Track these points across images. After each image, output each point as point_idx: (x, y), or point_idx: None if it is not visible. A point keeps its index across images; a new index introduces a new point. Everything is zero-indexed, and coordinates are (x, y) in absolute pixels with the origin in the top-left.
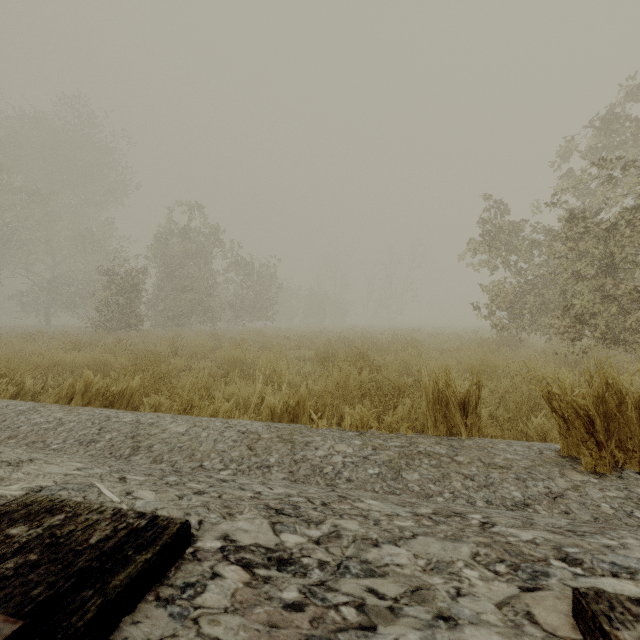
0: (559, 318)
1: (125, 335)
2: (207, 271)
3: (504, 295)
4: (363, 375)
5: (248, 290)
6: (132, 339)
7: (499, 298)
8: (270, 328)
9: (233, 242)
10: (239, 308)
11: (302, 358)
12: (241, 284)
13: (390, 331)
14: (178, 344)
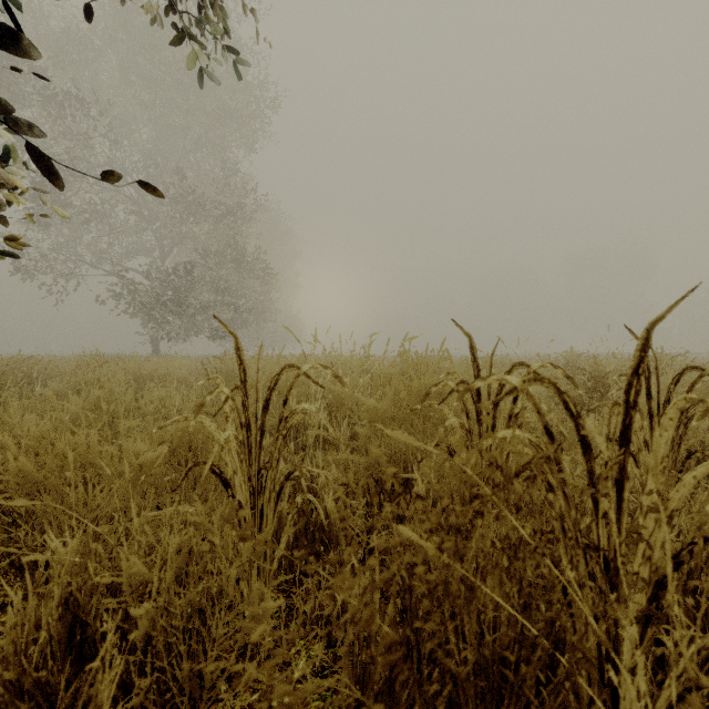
0: None
1: None
2: None
3: None
4: None
5: None
6: None
7: None
8: None
9: None
10: None
11: None
12: None
13: None
14: None
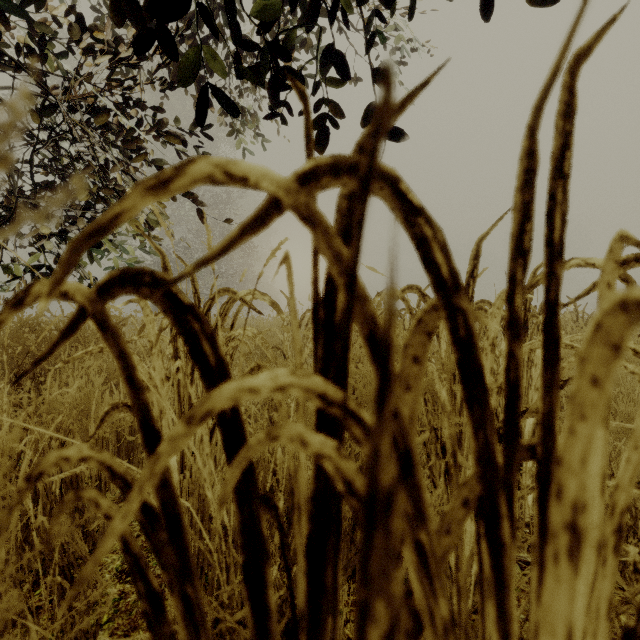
0: None
1: None
2: None
3: None
4: None
5: None
6: None
7: None
8: None
9: None
10: None
11: None
12: None
13: None
14: None
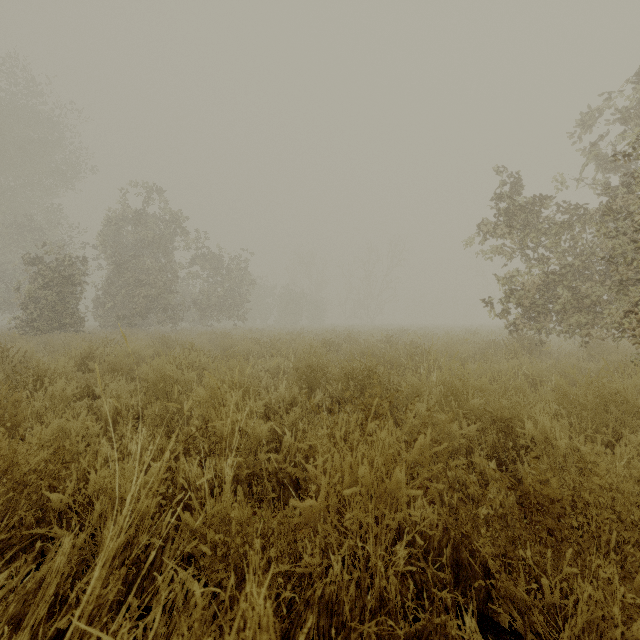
0: (637, 315)
1: (54, 338)
2: (166, 263)
3: (528, 288)
4: (417, 448)
5: (216, 286)
6: (52, 344)
7: (520, 292)
8: (240, 329)
9: (198, 232)
10: (205, 306)
11: (275, 370)
12: (207, 279)
13: (376, 332)
14: (100, 352)
